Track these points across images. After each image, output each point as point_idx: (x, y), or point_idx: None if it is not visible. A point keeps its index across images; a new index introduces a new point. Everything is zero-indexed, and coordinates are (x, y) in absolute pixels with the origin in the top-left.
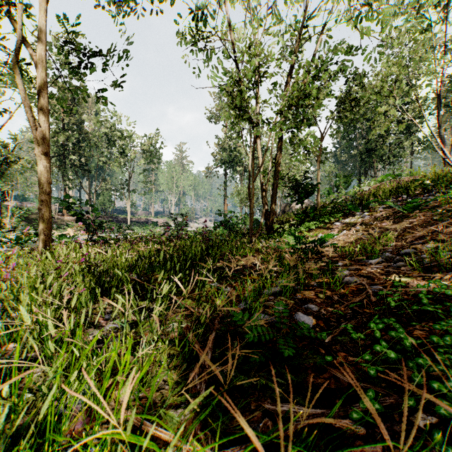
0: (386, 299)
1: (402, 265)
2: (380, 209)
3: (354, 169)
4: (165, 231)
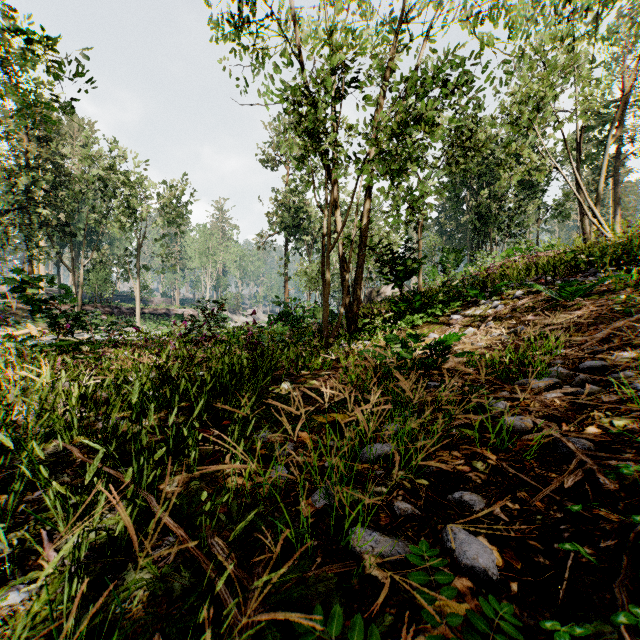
0: None
1: (597, 391)
2: (517, 295)
3: (464, 243)
4: (190, 328)
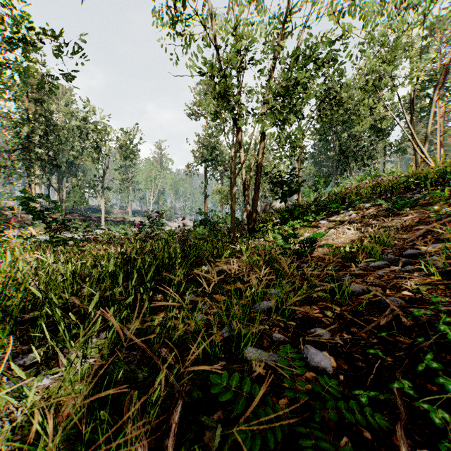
0: (437, 327)
1: (412, 269)
2: (365, 207)
3: (331, 170)
4: (139, 230)
